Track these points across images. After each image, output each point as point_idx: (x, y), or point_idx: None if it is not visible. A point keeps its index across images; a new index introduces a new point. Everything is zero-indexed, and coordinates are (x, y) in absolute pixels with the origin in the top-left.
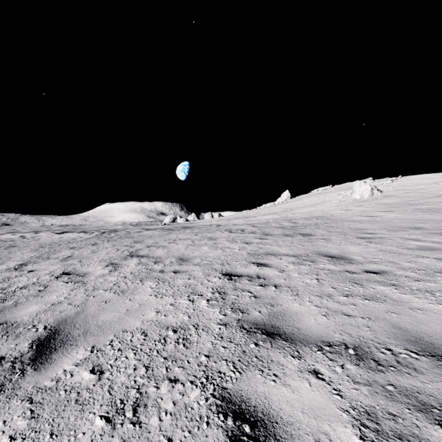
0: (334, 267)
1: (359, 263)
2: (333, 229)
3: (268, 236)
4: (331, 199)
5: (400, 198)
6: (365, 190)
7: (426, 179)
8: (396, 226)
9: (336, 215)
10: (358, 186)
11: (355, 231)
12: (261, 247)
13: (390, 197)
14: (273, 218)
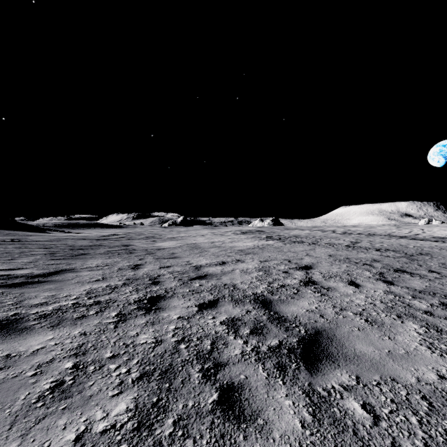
0: None
1: None
2: None
3: None
4: None
5: None
6: None
7: None
8: None
9: None
10: None
11: None
12: None
13: None
14: None
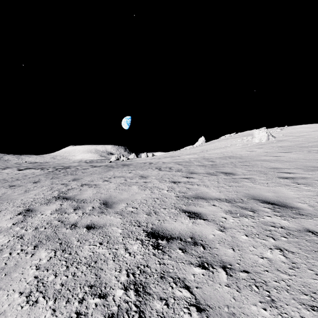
0: (286, 222)
1: (313, 215)
2: (251, 168)
3: (194, 174)
4: (236, 143)
5: (291, 142)
6: (263, 136)
7: (307, 128)
8: (307, 166)
9: (245, 155)
10: (257, 133)
11: (272, 170)
12: (189, 188)
13: (283, 141)
14: (194, 157)
